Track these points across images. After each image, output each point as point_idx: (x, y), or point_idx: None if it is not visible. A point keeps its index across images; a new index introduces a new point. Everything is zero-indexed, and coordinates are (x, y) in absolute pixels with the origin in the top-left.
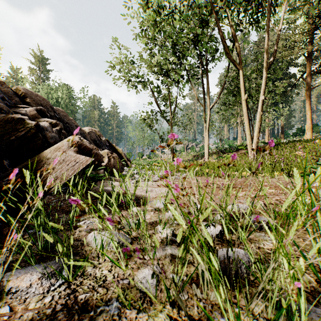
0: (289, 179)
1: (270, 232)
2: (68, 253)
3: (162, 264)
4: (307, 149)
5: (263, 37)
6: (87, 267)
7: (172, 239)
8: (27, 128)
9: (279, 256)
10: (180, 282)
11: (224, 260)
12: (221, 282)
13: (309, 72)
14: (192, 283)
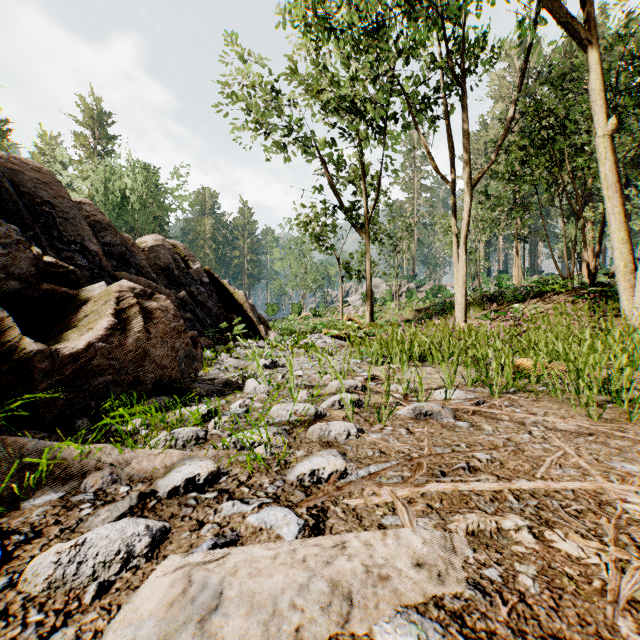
0: None
1: None
2: None
3: None
4: None
5: None
6: None
7: None
8: None
9: None
10: None
11: None
12: None
13: None
14: None
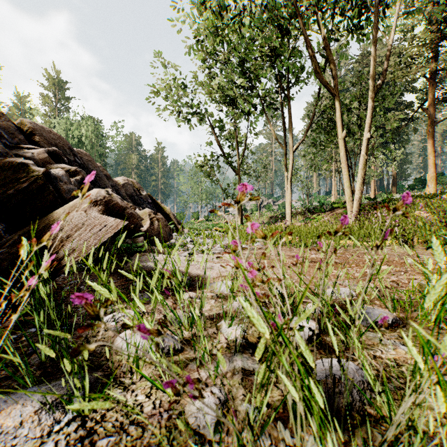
0: (413, 252)
1: (389, 331)
2: (82, 372)
3: (231, 398)
4: (432, 208)
5: (367, 52)
6: (113, 389)
7: (243, 344)
8: (32, 178)
9: (407, 371)
10: (258, 421)
11: (326, 382)
12: (330, 428)
13: (432, 101)
14: (276, 418)
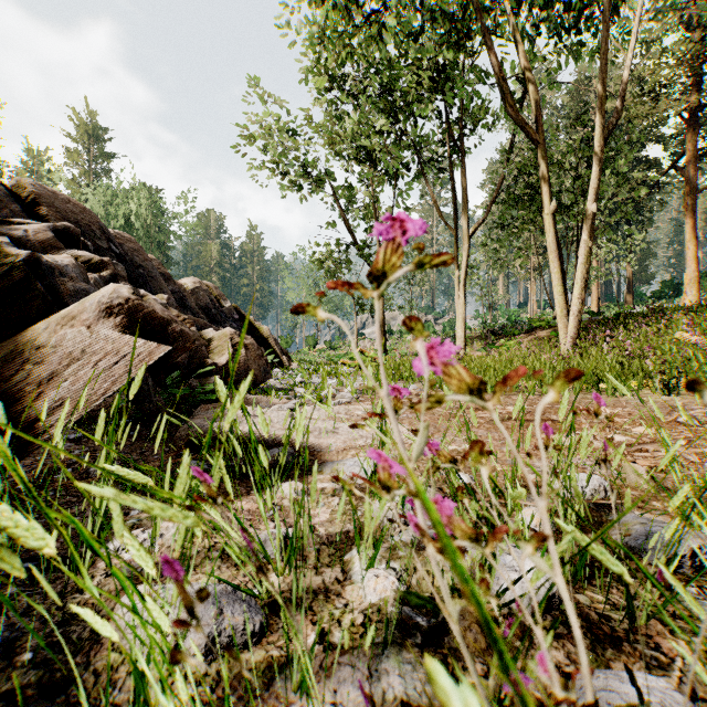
0: None
1: None
2: None
3: None
4: (705, 327)
5: (587, 78)
6: None
7: (400, 618)
8: (3, 267)
9: None
10: None
11: None
12: None
13: (693, 155)
14: None
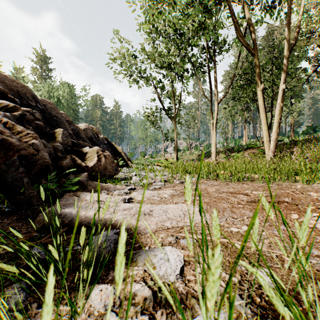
0: None
1: None
2: None
3: None
4: None
5: (272, 30)
6: None
7: None
8: None
9: None
10: None
11: None
12: None
13: None
14: None
